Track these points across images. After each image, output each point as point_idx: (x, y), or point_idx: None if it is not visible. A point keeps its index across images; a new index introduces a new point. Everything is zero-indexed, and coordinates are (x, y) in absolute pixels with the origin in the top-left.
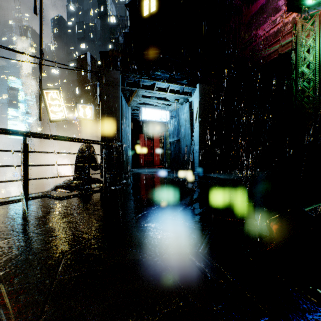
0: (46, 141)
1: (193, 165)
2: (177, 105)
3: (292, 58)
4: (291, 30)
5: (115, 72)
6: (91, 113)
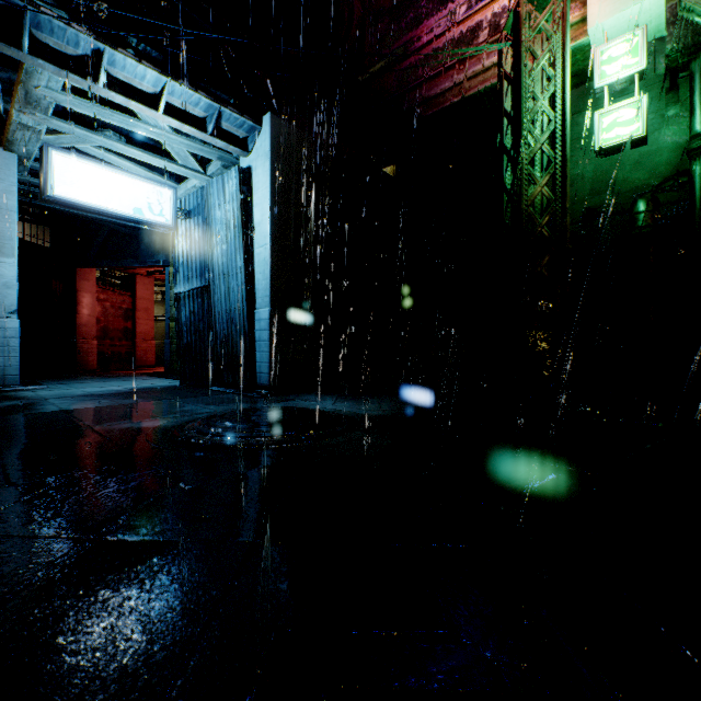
0: None
1: (254, 368)
2: (203, 184)
3: (501, 101)
4: (491, 43)
5: None
6: None
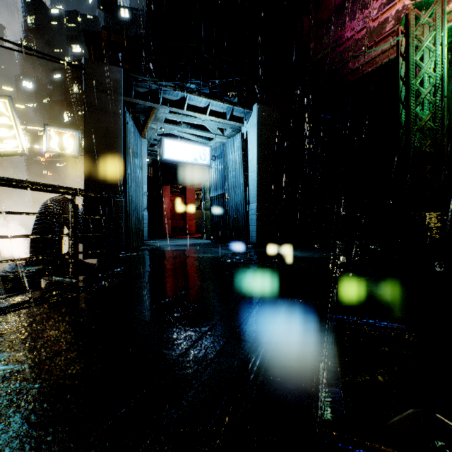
0: (10, 194)
1: (248, 234)
2: (222, 140)
3: (398, 70)
4: (394, 30)
5: (111, 69)
6: (74, 145)
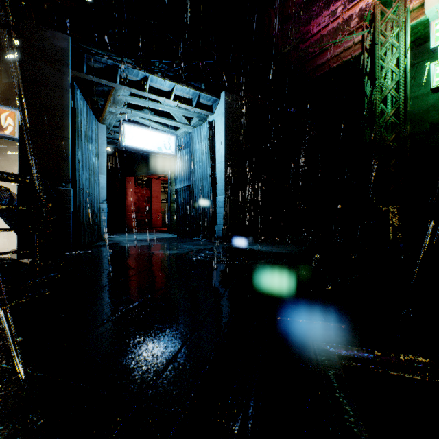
0: None
1: (216, 227)
2: (188, 130)
3: (363, 65)
4: (358, 27)
5: (56, 36)
6: (14, 125)
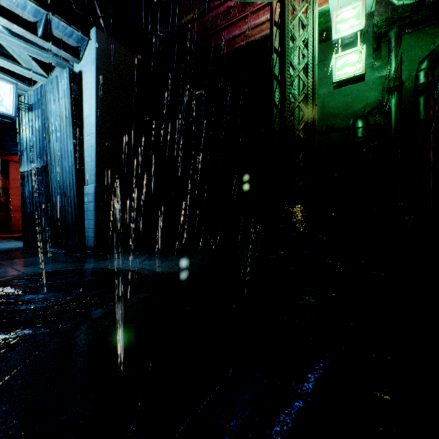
0: None
1: (83, 232)
2: None
3: (272, 42)
4: (266, 4)
5: None
6: None
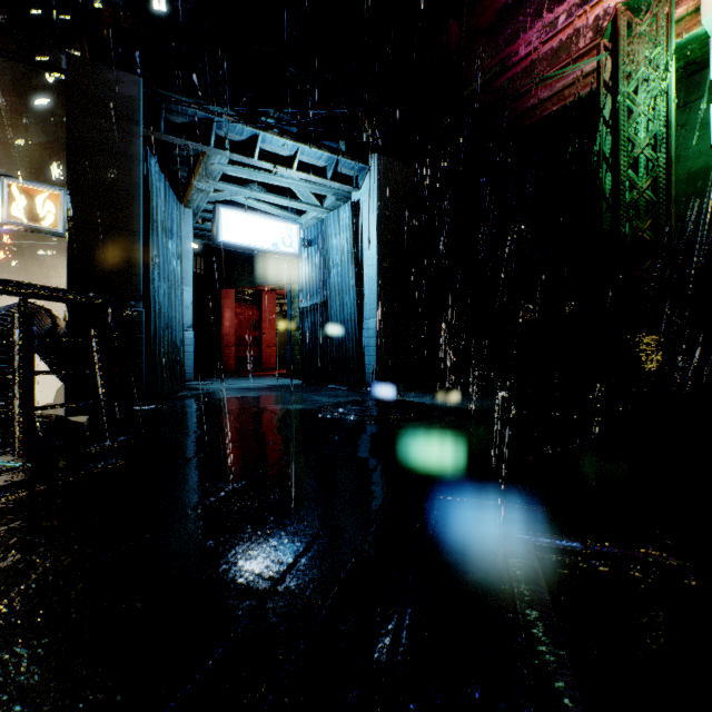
0: None
1: (363, 369)
2: (320, 214)
3: (600, 109)
4: (593, 47)
5: (121, 78)
6: (56, 213)
